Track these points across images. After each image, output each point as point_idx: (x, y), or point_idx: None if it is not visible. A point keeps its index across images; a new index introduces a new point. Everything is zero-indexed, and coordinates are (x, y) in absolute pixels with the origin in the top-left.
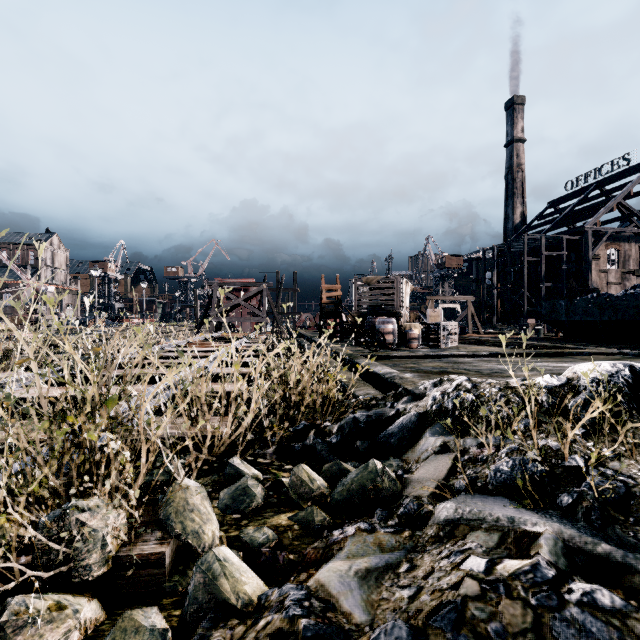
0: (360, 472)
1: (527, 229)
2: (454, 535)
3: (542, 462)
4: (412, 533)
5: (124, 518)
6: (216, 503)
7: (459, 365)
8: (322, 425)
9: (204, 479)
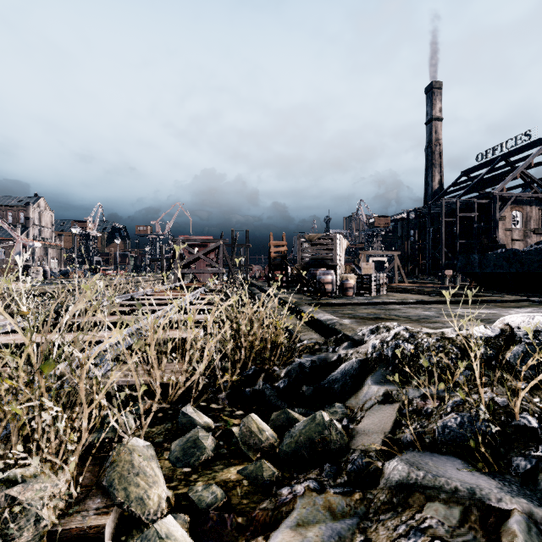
0: (308, 424)
1: (444, 194)
2: (409, 504)
3: (491, 419)
4: (363, 496)
5: (65, 485)
6: (167, 455)
7: (390, 311)
8: (271, 369)
9: (158, 428)
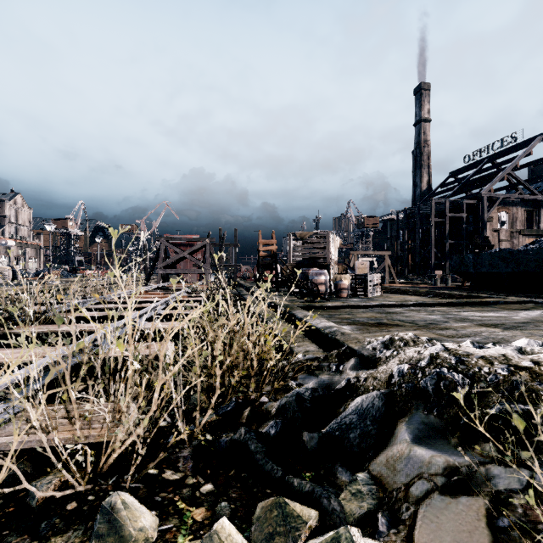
0: None
1: (432, 195)
2: None
3: None
4: None
5: None
6: None
7: (392, 315)
8: (257, 402)
9: (55, 542)
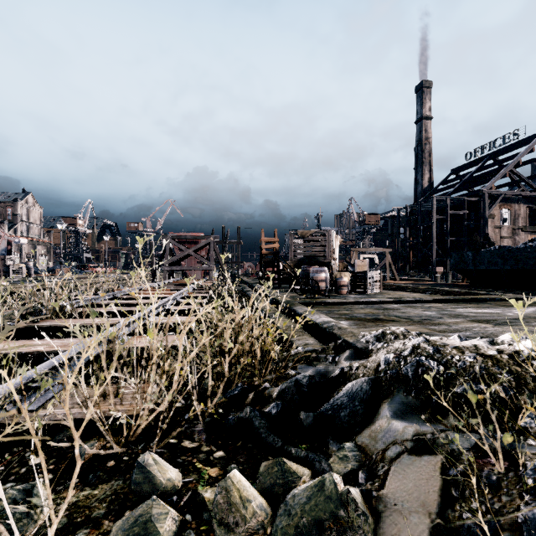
0: (313, 495)
1: (434, 192)
2: None
3: None
4: None
5: None
6: None
7: (389, 311)
8: (261, 387)
9: (102, 488)
